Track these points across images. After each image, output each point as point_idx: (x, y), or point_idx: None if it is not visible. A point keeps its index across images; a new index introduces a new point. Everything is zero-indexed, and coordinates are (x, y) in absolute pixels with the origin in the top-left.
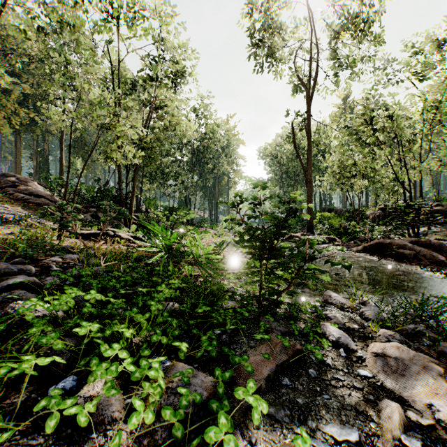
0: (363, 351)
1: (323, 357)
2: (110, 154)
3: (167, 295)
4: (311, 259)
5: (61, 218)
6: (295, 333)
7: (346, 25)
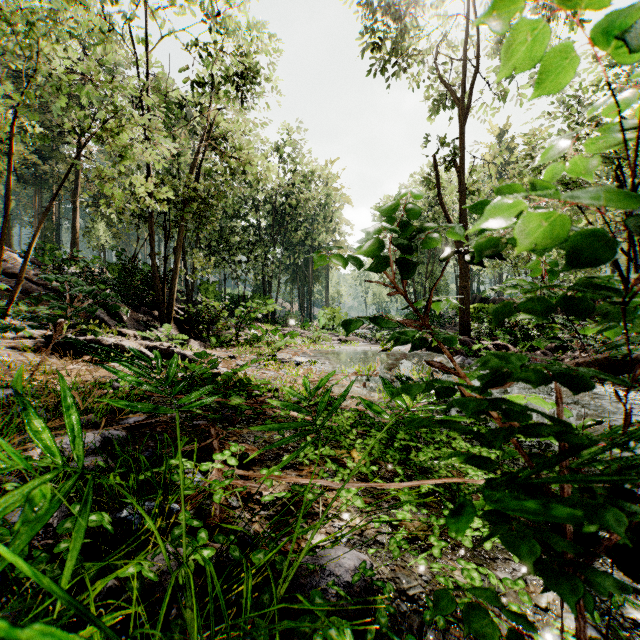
0: None
1: None
2: (99, 185)
3: None
4: None
5: None
6: None
7: None
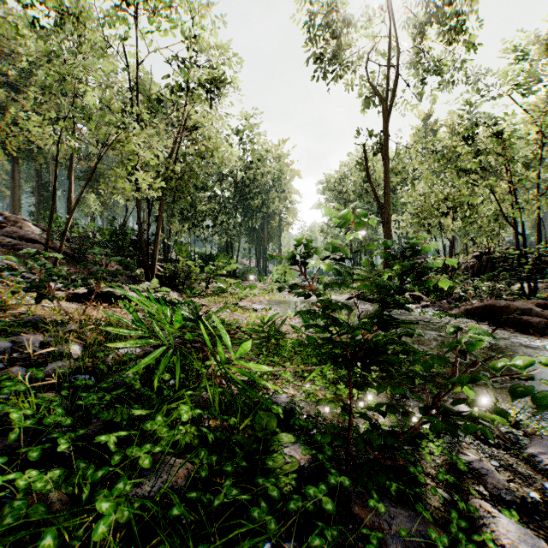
0: None
1: None
2: (114, 182)
3: (159, 449)
4: (472, 383)
5: None
6: None
7: (437, 14)
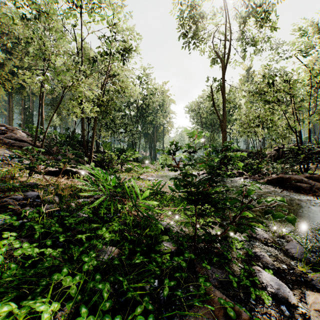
0: (303, 304)
1: (267, 317)
2: (71, 109)
3: (105, 241)
4: (248, 209)
5: None
6: (234, 285)
7: (252, 12)
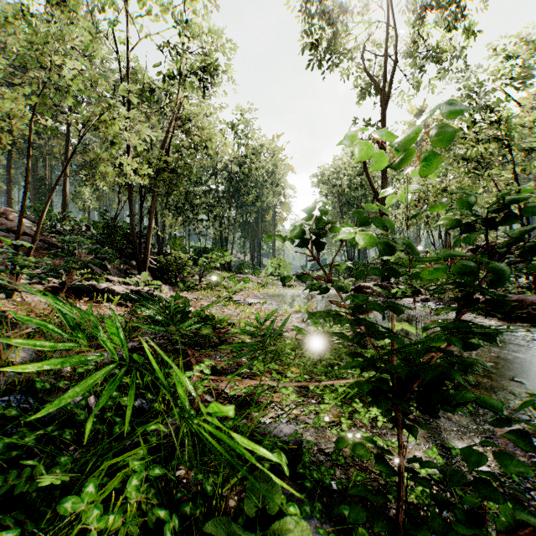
0: None
1: None
2: (95, 165)
3: None
4: None
5: (13, 264)
6: None
7: None
